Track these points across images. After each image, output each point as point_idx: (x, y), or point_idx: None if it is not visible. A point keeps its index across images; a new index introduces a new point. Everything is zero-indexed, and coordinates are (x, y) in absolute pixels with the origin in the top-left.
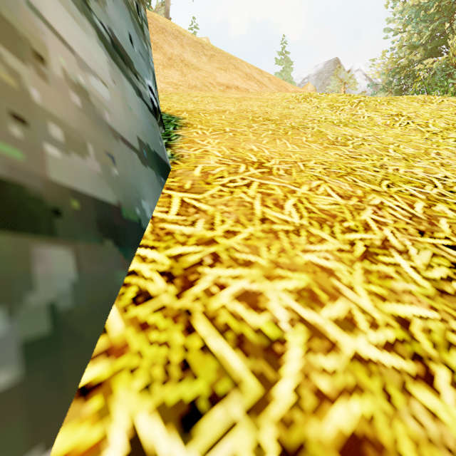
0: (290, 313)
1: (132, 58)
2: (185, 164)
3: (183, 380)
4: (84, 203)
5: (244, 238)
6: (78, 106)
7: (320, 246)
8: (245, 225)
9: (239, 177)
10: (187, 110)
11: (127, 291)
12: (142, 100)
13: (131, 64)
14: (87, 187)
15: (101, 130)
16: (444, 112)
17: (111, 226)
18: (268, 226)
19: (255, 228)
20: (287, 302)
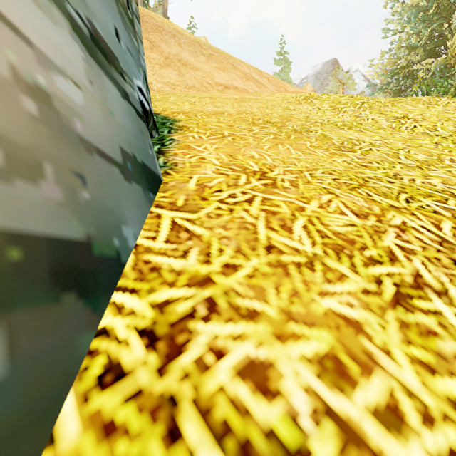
0: (312, 398)
1: (117, 55)
2: (179, 175)
3: None
4: (31, 249)
5: (247, 275)
6: (33, 114)
7: (341, 285)
8: (248, 256)
9: (239, 190)
10: (184, 112)
11: (93, 363)
12: (129, 103)
13: (116, 62)
14: (38, 225)
15: (67, 144)
16: (452, 114)
17: (74, 272)
18: (276, 257)
19: (260, 260)
20: (307, 379)
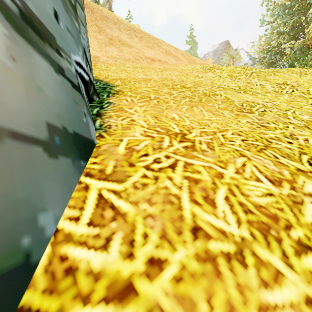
0: None
1: (54, 34)
2: (111, 138)
3: None
4: None
5: (174, 277)
6: None
7: (280, 291)
8: (173, 244)
9: (163, 154)
10: (121, 79)
11: None
12: (64, 76)
13: (52, 39)
14: None
15: None
16: None
17: None
18: (203, 244)
19: (186, 250)
20: None
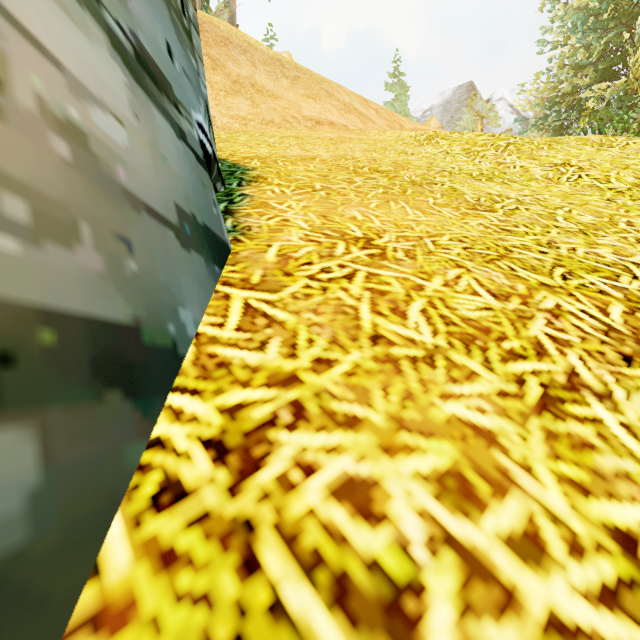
0: (427, 524)
1: (170, 80)
2: (253, 242)
3: None
4: (66, 331)
5: (345, 372)
6: (65, 159)
7: (470, 386)
8: (346, 348)
9: (335, 262)
10: (259, 157)
11: (145, 480)
12: (186, 144)
13: (168, 89)
14: (74, 301)
15: (108, 198)
16: (631, 160)
17: (119, 365)
18: (384, 349)
19: (362, 353)
20: (421, 501)
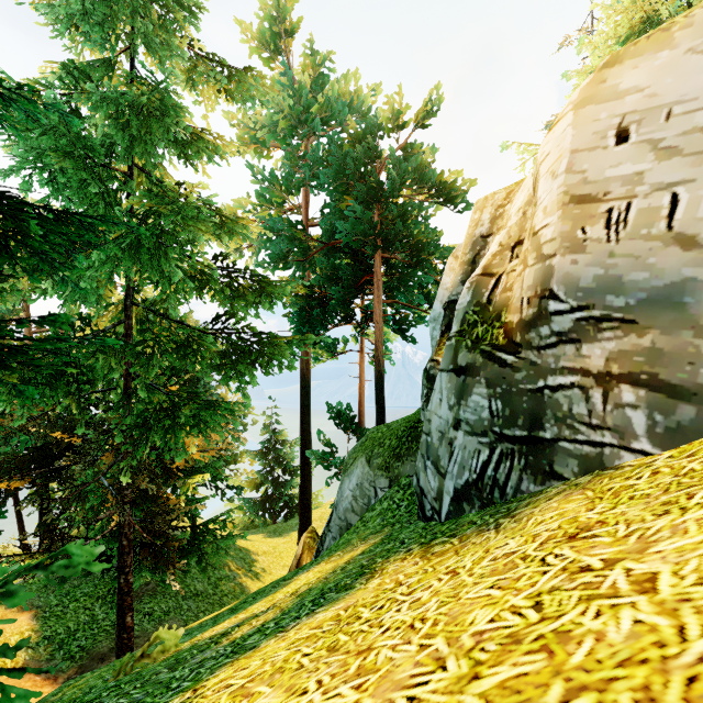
0: None
1: None
2: None
3: (679, 453)
4: None
5: None
6: None
7: None
8: None
9: None
10: None
11: None
12: None
13: None
14: None
15: None
16: None
17: None
18: None
19: None
20: None
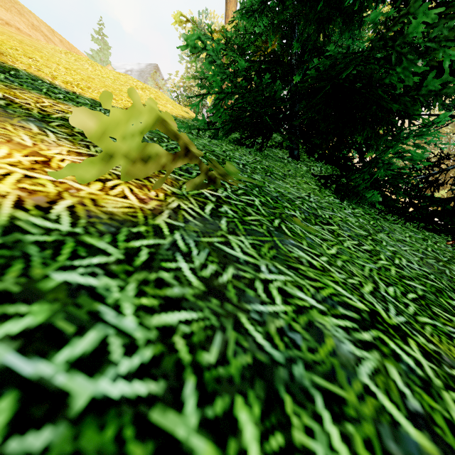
0: None
1: None
2: None
3: None
4: None
5: None
6: None
7: None
8: None
9: None
10: None
11: None
12: None
13: None
14: None
15: None
16: (123, 79)
17: None
18: None
19: None
20: None
